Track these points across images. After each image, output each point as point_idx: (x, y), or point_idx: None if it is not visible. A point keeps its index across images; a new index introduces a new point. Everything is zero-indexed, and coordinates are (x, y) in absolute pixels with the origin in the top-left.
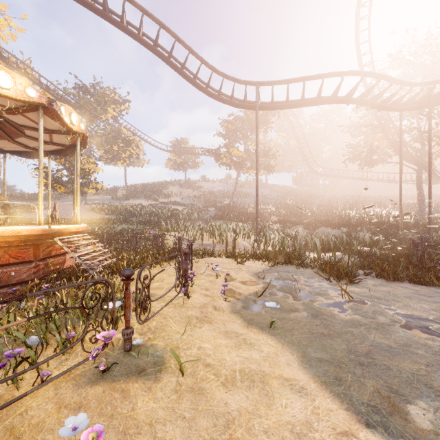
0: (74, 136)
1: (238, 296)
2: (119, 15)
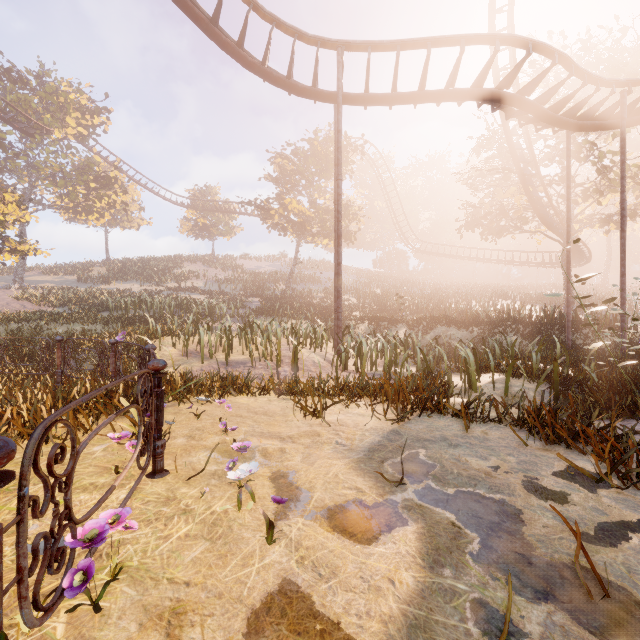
0: None
1: None
2: None
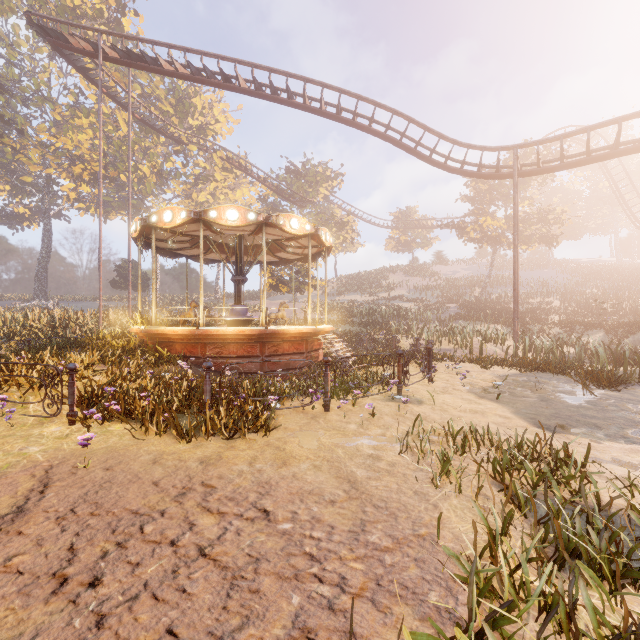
0: (325, 250)
1: (476, 387)
2: (349, 110)
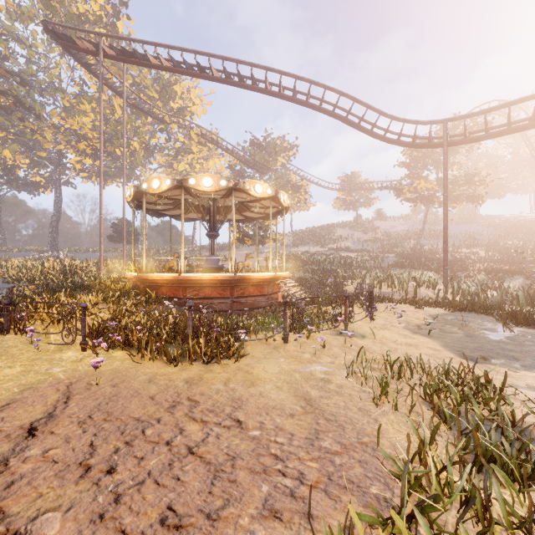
0: (284, 210)
1: (411, 324)
2: (303, 92)
